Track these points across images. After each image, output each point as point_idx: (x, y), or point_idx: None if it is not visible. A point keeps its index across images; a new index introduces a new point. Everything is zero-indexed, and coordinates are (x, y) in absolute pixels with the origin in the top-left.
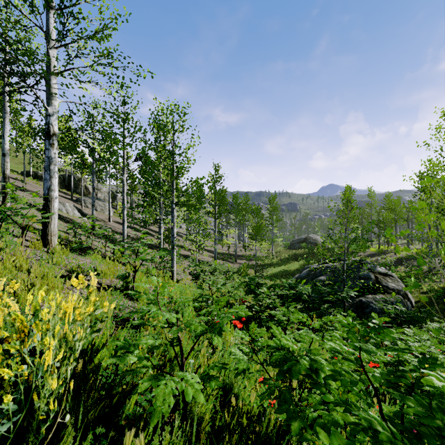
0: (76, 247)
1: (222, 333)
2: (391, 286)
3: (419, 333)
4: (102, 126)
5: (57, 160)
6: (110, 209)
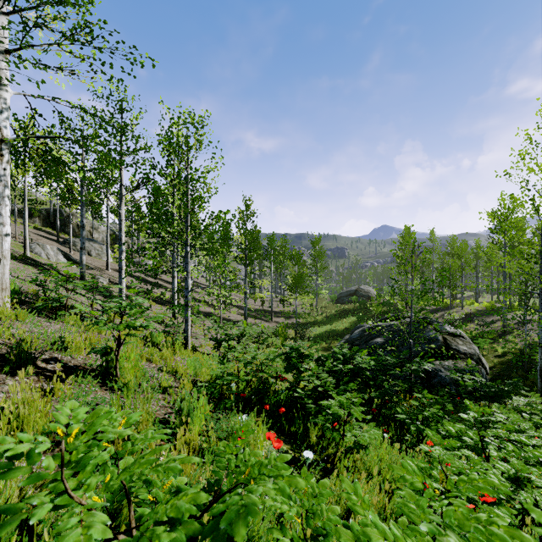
0: (41, 307)
1: (250, 442)
2: (462, 349)
3: (518, 420)
4: (83, 136)
5: (8, 180)
6: (108, 254)
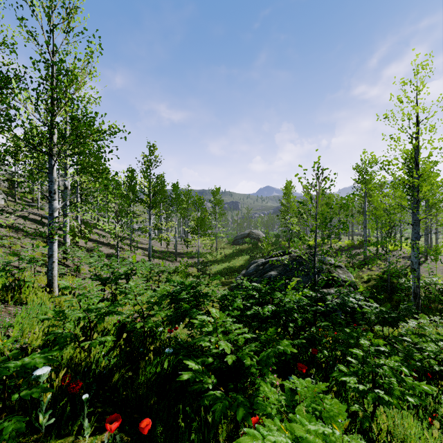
0: None
1: None
2: (343, 277)
3: None
4: None
5: None
6: None
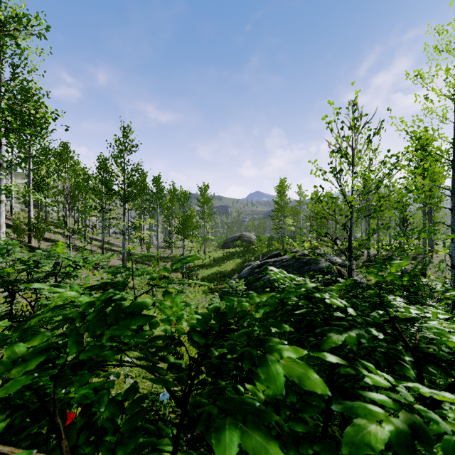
0: None
1: None
2: None
3: None
4: None
5: None
6: None
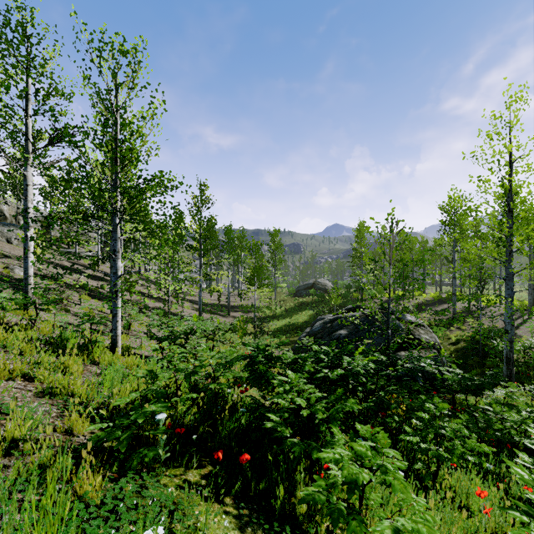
0: None
1: None
2: (424, 338)
3: None
4: None
5: None
6: None
